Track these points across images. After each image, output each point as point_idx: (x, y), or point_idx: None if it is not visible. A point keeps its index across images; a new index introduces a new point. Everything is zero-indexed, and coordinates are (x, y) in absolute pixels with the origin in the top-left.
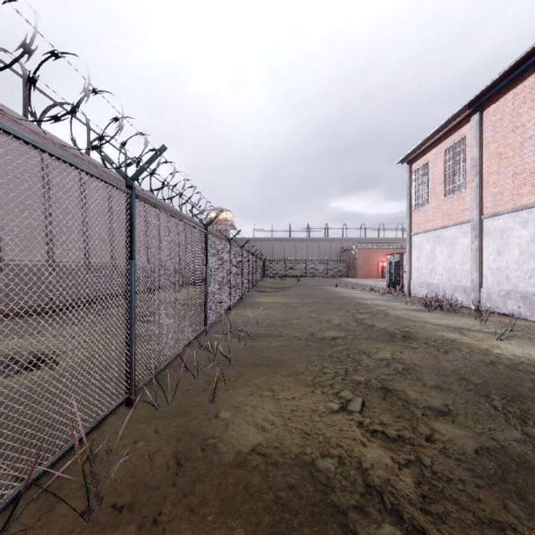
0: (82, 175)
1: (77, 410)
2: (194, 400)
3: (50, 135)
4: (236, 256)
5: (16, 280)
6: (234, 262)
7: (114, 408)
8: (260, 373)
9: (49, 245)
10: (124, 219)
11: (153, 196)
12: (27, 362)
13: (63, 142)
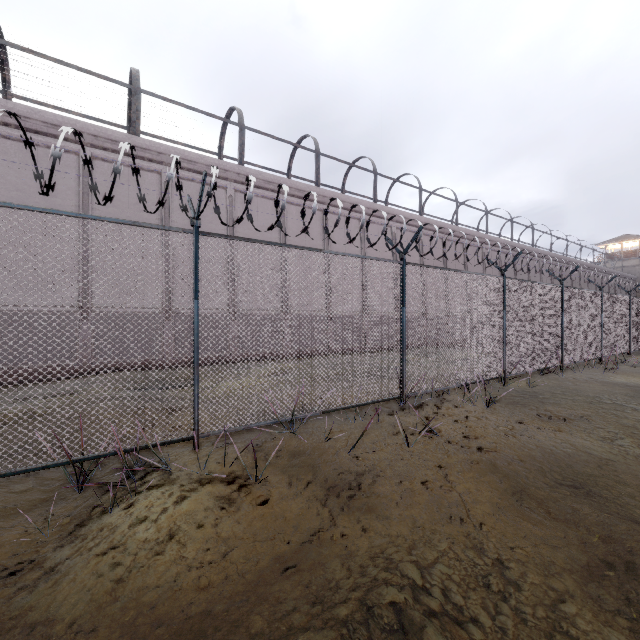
0: (550, 287)
1: (554, 354)
2: (593, 373)
3: (468, 230)
4: (639, 306)
5: (541, 318)
6: (636, 312)
7: (557, 366)
8: (639, 374)
9: (545, 309)
10: (560, 297)
11: (535, 250)
12: (542, 339)
13: (474, 232)
